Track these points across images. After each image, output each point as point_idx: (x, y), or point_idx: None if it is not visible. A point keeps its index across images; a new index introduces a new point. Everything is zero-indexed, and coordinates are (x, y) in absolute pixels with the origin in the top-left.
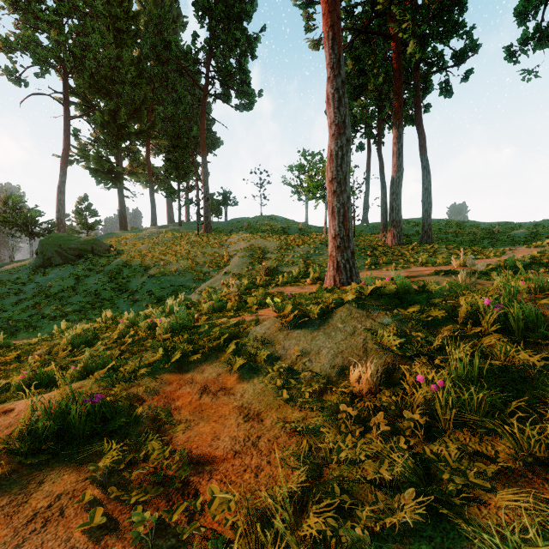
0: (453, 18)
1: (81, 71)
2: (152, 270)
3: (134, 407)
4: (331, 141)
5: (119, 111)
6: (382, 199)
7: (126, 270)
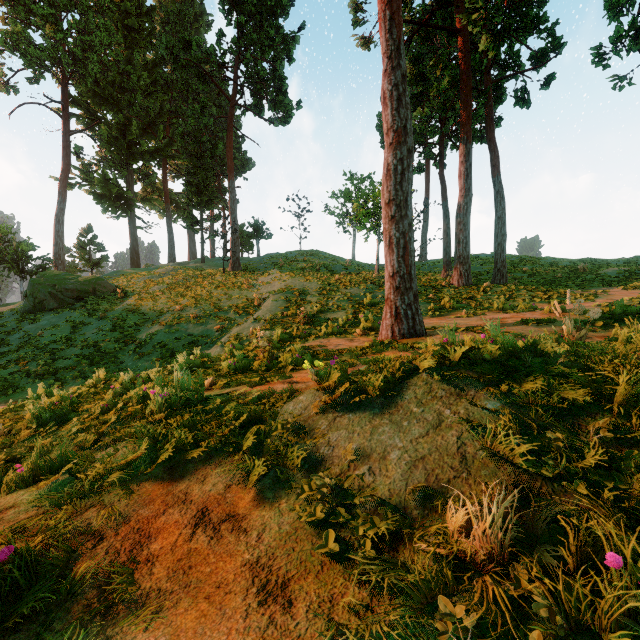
0: (531, 12)
1: (83, 76)
2: (165, 316)
3: (81, 552)
4: (388, 152)
5: (130, 124)
6: (444, 231)
7: (134, 316)
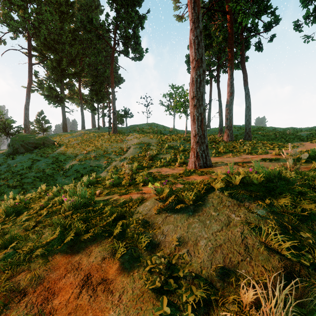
0: (263, 3)
1: (38, 36)
2: (79, 156)
3: (10, 305)
4: (193, 71)
5: (62, 60)
6: (219, 113)
7: (63, 156)
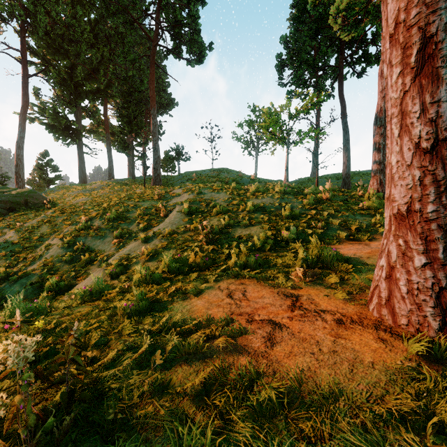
0: None
1: (34, 27)
2: (68, 228)
3: None
4: None
5: (75, 68)
6: (344, 146)
7: (45, 227)
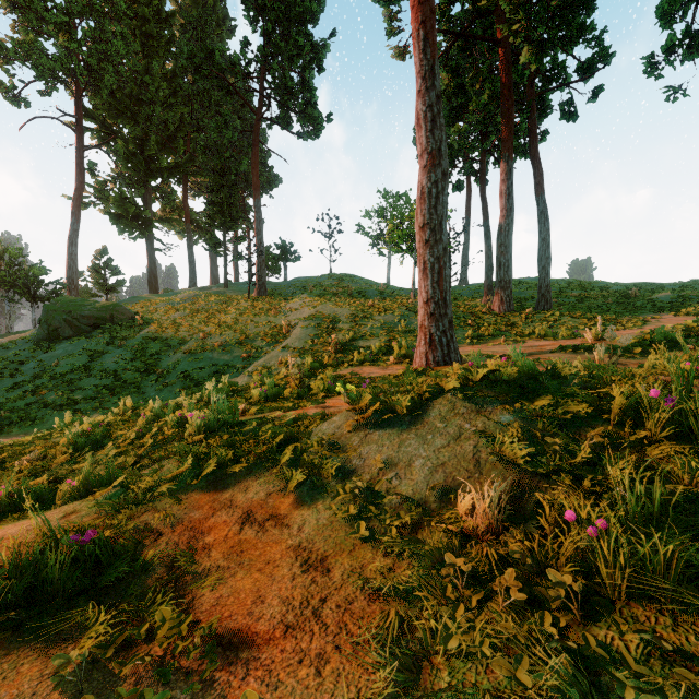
0: (578, 19)
1: (98, 88)
2: (188, 345)
3: (145, 544)
4: (422, 174)
5: (148, 139)
6: (486, 253)
7: (155, 345)
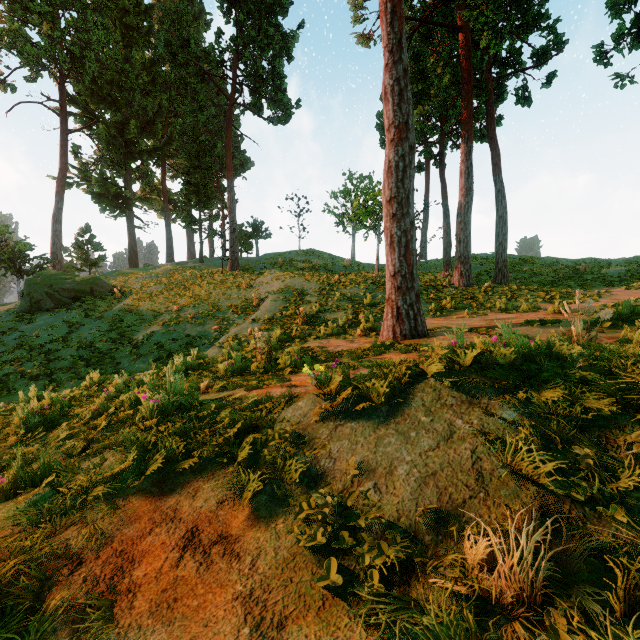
0: (532, 9)
1: (80, 75)
2: (163, 316)
3: (56, 580)
4: (389, 148)
5: (128, 123)
6: (444, 230)
7: (131, 316)
